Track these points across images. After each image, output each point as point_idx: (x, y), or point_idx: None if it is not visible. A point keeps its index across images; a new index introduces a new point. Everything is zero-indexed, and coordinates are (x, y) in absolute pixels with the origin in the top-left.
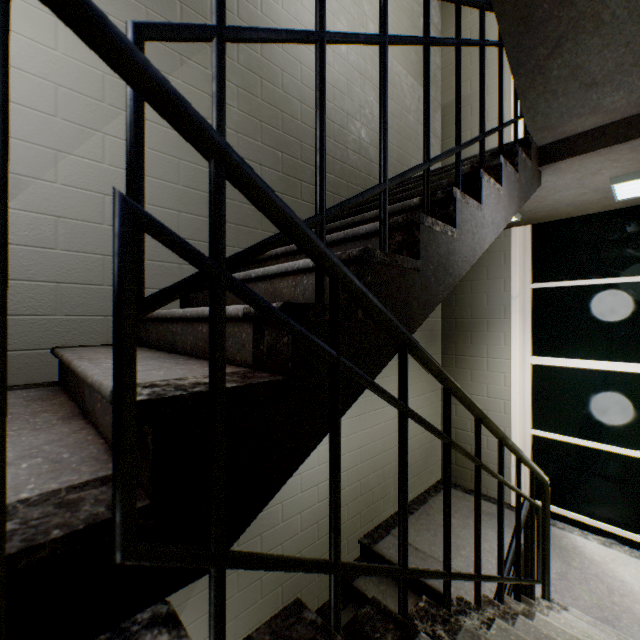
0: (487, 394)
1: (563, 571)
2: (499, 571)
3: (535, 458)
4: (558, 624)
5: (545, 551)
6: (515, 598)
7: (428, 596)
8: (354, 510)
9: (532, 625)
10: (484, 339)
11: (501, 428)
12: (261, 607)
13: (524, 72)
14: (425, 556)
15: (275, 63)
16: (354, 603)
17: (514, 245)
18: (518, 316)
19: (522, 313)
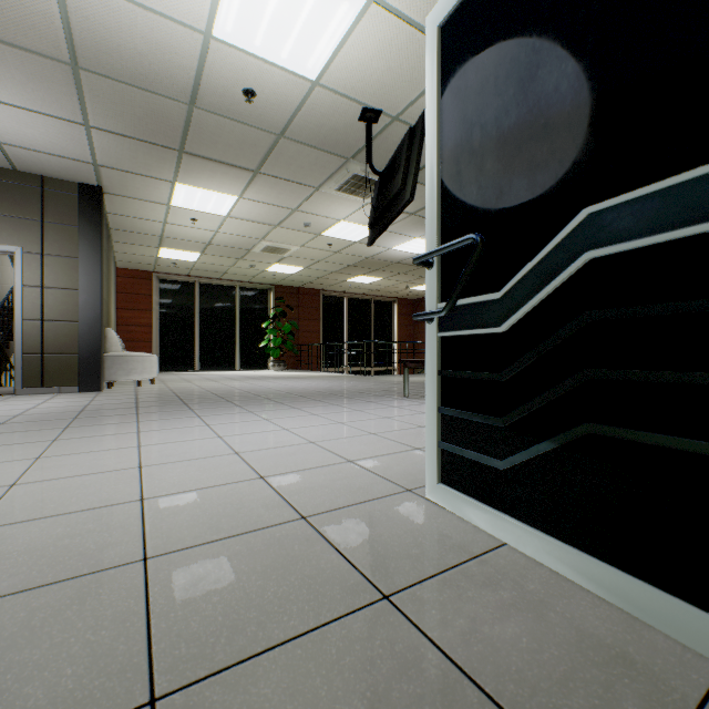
0: None
1: None
2: None
3: None
4: None
5: None
6: None
7: None
8: None
9: None
10: None
11: None
12: None
13: None
14: None
15: None
16: None
17: None
18: None
19: None
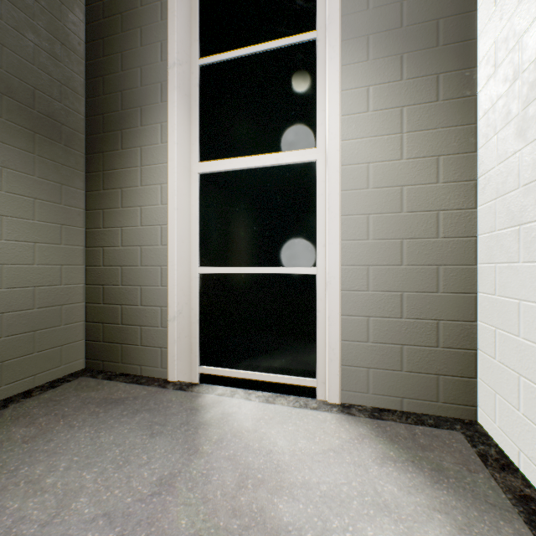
0: (142, 221)
1: (175, 471)
2: None
3: (204, 307)
4: None
5: None
6: None
7: None
8: None
9: None
10: (138, 138)
11: (158, 268)
12: None
13: None
14: None
15: None
16: None
17: None
18: (178, 95)
19: (187, 99)
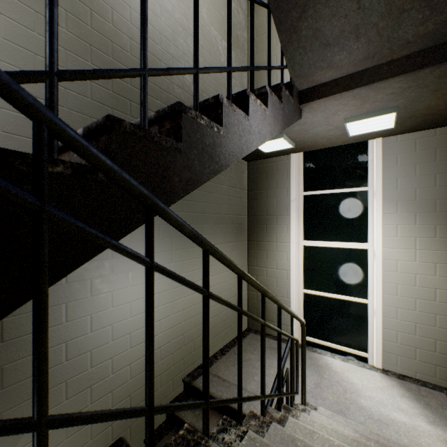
0: (276, 267)
1: (318, 382)
2: (262, 391)
3: (305, 308)
4: (302, 423)
5: (303, 370)
6: (277, 408)
7: (229, 414)
8: (179, 357)
9: (280, 429)
10: (274, 229)
11: (285, 290)
12: (91, 446)
13: (284, 30)
14: (229, 384)
15: (105, 1)
16: (176, 428)
17: (292, 165)
18: (295, 213)
19: (298, 211)
